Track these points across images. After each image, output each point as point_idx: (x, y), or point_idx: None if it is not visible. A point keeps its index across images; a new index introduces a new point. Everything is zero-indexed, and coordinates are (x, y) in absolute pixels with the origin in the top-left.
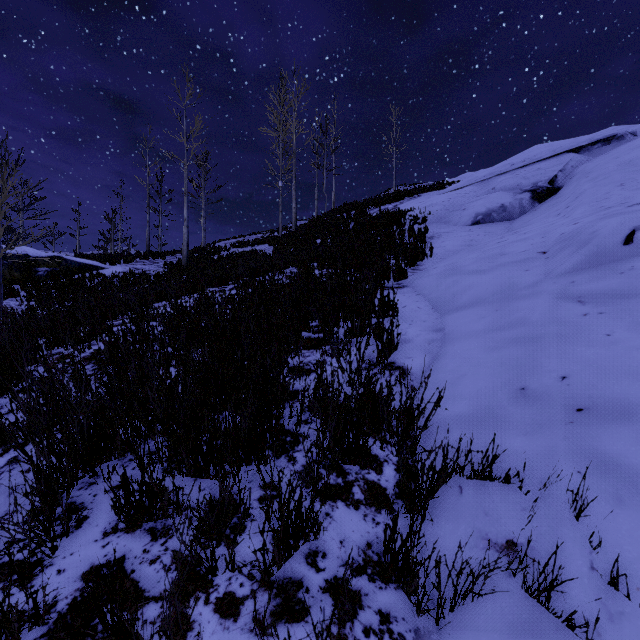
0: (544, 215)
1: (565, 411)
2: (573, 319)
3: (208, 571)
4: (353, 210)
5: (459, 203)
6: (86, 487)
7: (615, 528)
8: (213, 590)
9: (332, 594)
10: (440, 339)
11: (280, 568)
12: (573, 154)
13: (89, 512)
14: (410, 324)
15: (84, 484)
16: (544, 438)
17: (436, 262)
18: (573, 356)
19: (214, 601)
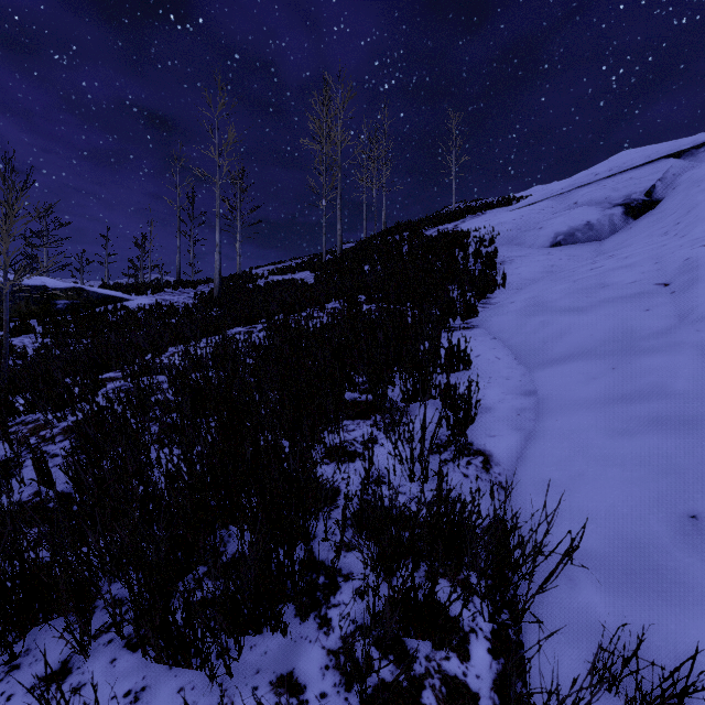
0: (645, 234)
1: None
2: None
3: None
4: (406, 231)
5: (534, 221)
6: (2, 676)
7: None
8: None
9: None
10: (533, 407)
11: None
12: (674, 160)
13: None
14: (488, 382)
15: (1, 668)
16: None
17: (511, 294)
18: None
19: None
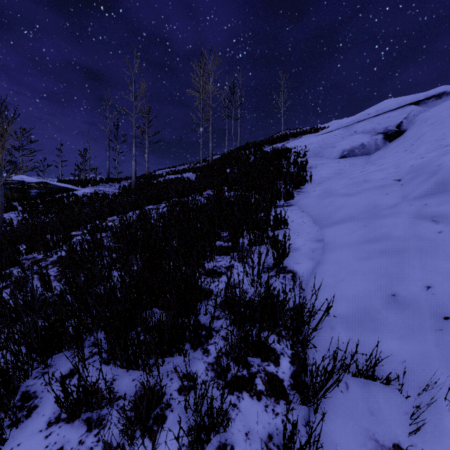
0: (394, 151)
1: (434, 318)
2: (430, 236)
3: None
4: (253, 148)
5: (330, 142)
6: (40, 376)
7: None
8: None
9: None
10: (321, 248)
11: None
12: (414, 106)
13: (39, 401)
14: (297, 235)
15: (39, 373)
16: (418, 343)
17: (314, 186)
18: (434, 268)
19: None
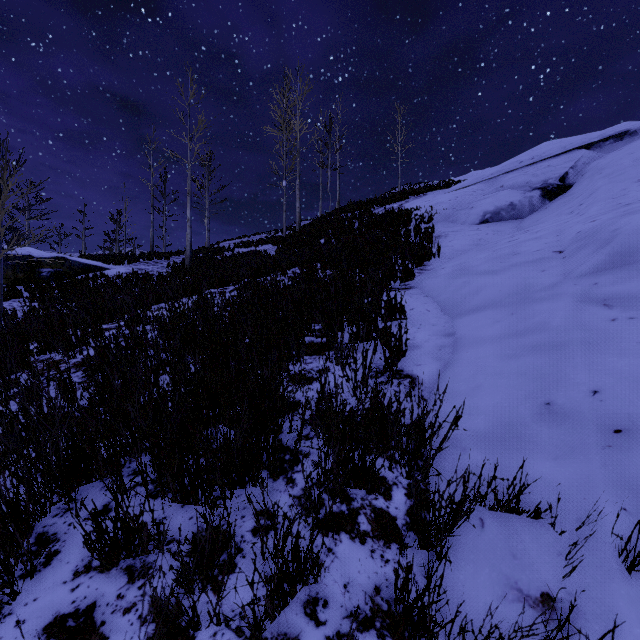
0: (556, 213)
1: (600, 432)
2: (600, 325)
3: (189, 626)
4: (358, 209)
5: (466, 201)
6: (61, 514)
7: None
8: None
9: None
10: (451, 345)
11: (274, 620)
12: (584, 150)
13: (61, 545)
14: (418, 328)
15: (60, 510)
16: (578, 464)
17: (444, 262)
18: (604, 367)
19: None
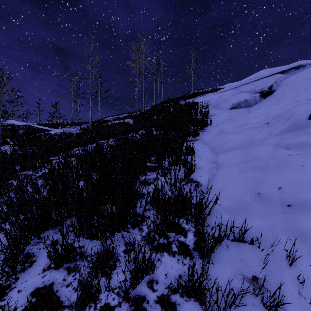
0: (266, 104)
1: (281, 206)
2: (283, 157)
3: (96, 291)
4: (172, 102)
5: (224, 98)
6: (35, 244)
7: (310, 271)
8: (98, 302)
9: (161, 304)
10: (216, 167)
11: (134, 289)
12: (280, 74)
13: (36, 258)
14: (200, 159)
15: (35, 242)
16: (271, 220)
17: (213, 127)
18: (284, 177)
19: (99, 308)
